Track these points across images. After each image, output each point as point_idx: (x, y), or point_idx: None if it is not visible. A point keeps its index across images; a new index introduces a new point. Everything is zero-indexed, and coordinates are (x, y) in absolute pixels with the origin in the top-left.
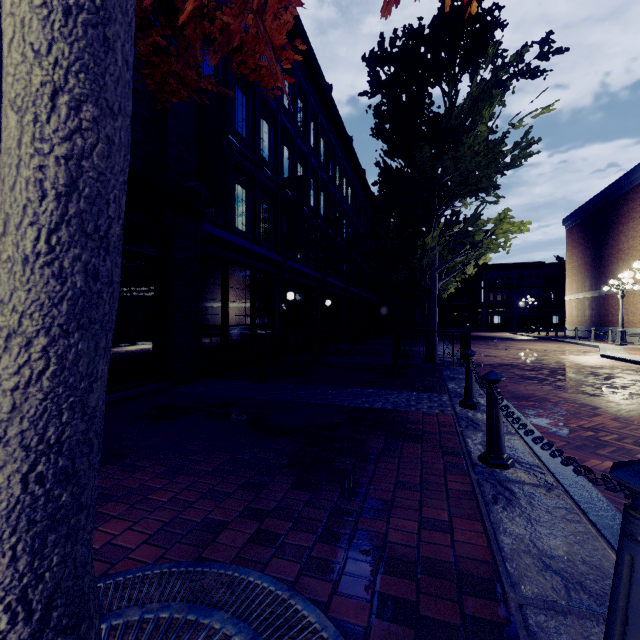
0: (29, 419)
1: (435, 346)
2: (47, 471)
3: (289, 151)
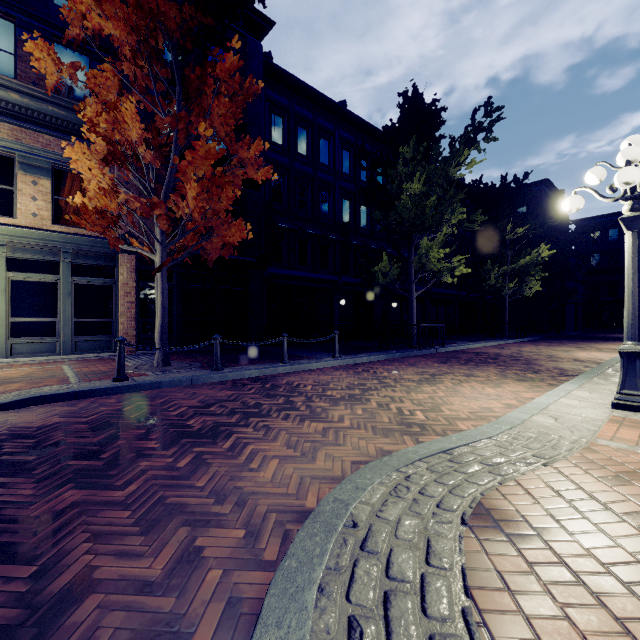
0: (160, 324)
1: (412, 336)
2: (162, 328)
3: (350, 202)
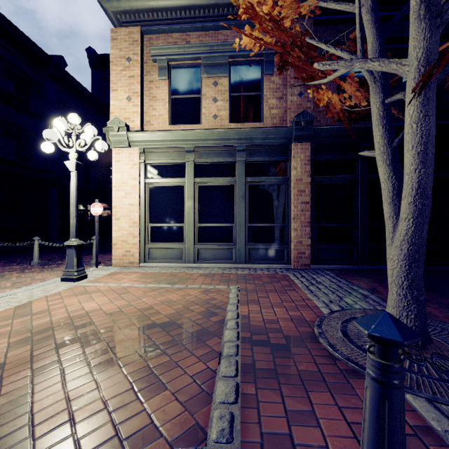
0: (409, 236)
1: None
2: (412, 248)
3: None
